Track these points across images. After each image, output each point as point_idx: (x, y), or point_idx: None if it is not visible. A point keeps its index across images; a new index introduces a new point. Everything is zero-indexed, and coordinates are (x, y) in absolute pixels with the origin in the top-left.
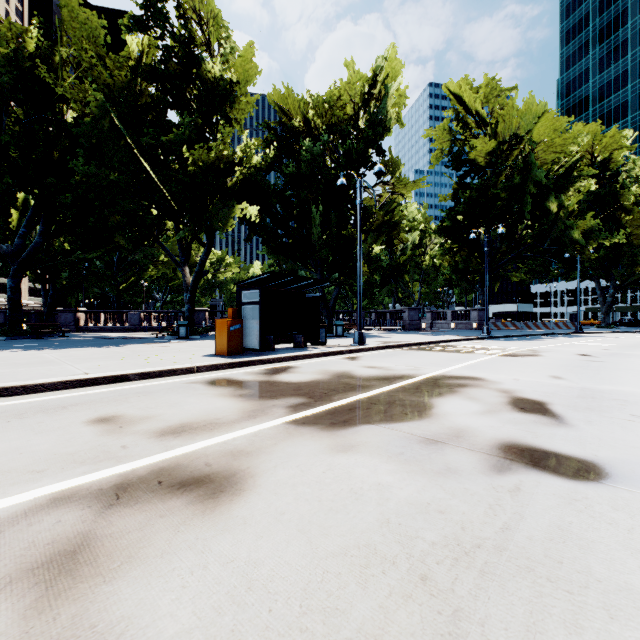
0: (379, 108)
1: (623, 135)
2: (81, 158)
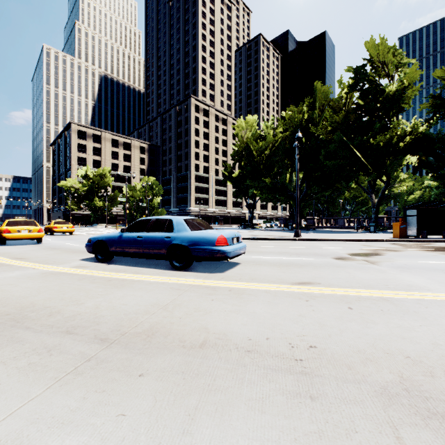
0: None
1: None
2: (322, 153)
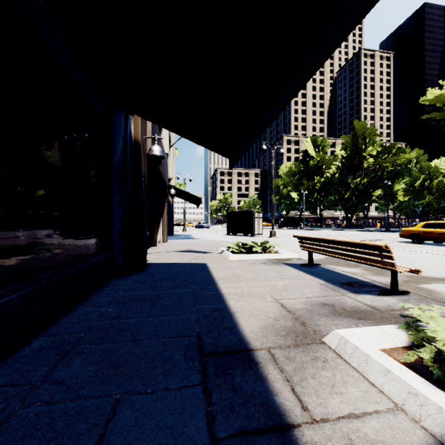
0: (355, 144)
1: None
2: None
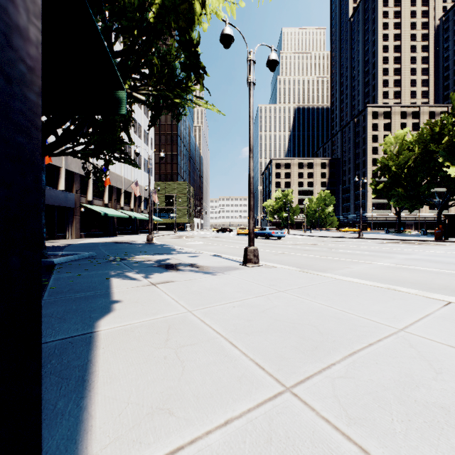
0: None
1: None
2: None
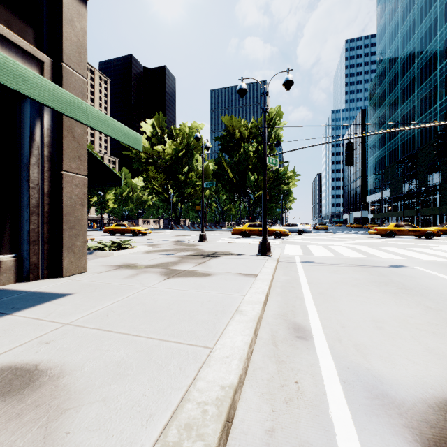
0: None
1: (238, 120)
2: None
